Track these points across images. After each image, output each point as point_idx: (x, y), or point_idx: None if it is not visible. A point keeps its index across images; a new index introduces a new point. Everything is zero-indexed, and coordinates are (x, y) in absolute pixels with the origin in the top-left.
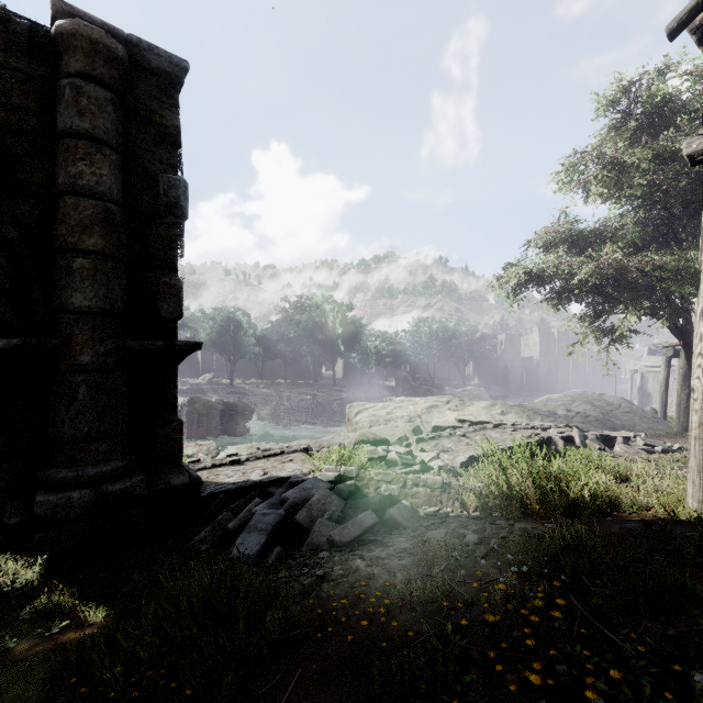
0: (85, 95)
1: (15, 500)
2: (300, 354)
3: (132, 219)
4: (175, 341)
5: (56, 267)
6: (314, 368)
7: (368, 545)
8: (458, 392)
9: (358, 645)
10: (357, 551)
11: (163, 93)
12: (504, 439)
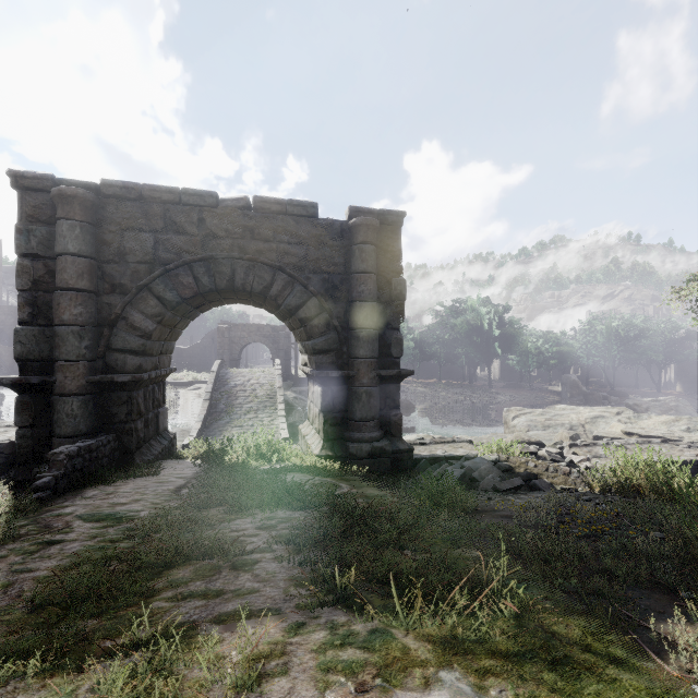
0: (364, 252)
1: (337, 445)
2: (454, 355)
3: (379, 305)
4: (401, 370)
5: (352, 336)
6: (469, 370)
7: (517, 493)
8: (645, 402)
9: (509, 515)
10: (510, 494)
11: (393, 234)
12: (669, 454)
